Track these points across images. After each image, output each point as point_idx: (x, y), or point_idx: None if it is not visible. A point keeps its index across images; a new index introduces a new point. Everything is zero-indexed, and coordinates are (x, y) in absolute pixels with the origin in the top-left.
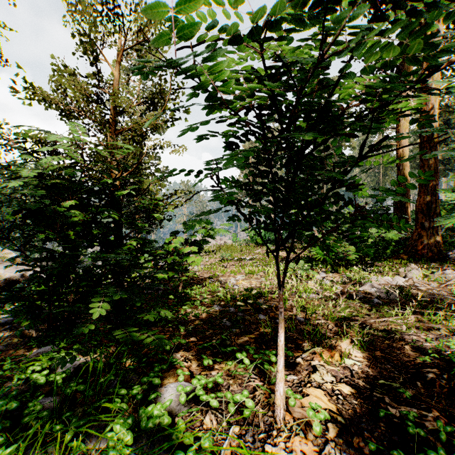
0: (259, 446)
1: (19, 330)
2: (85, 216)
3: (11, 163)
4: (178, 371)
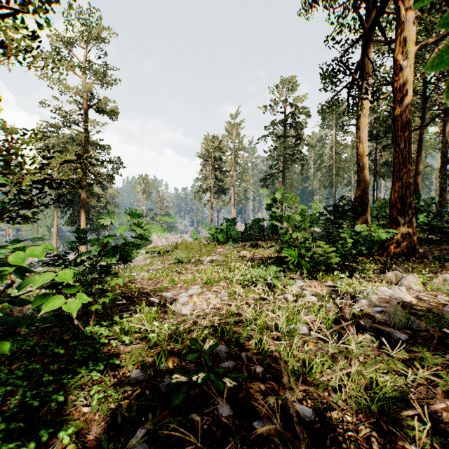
0: None
1: None
2: None
3: None
4: None
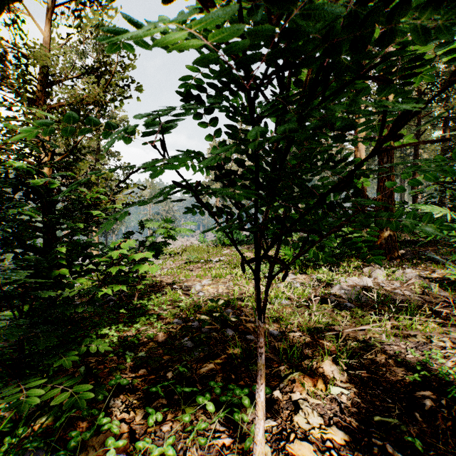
0: None
1: None
2: None
3: None
4: (108, 441)
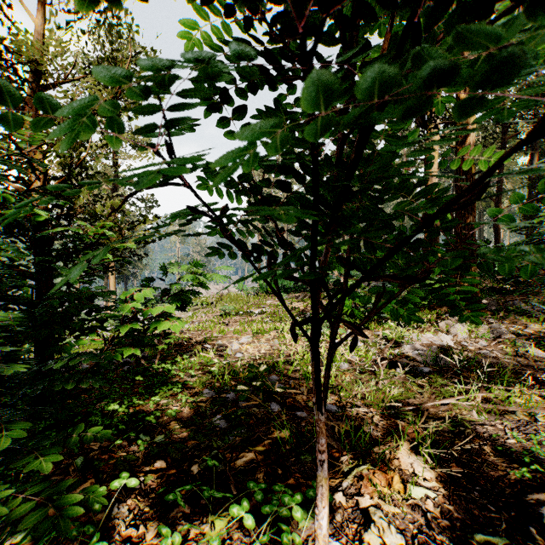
0: None
1: None
2: None
3: None
4: None
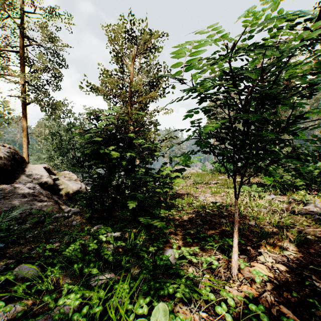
0: (221, 286)
1: (86, 215)
2: (118, 154)
3: (68, 123)
4: (172, 243)
